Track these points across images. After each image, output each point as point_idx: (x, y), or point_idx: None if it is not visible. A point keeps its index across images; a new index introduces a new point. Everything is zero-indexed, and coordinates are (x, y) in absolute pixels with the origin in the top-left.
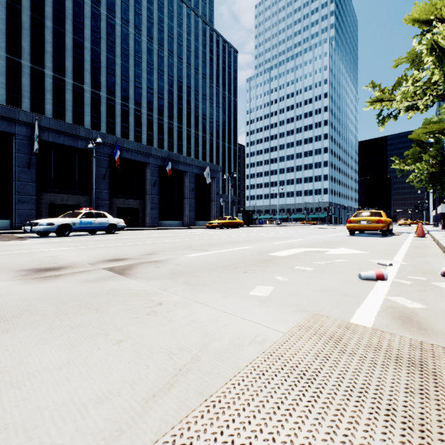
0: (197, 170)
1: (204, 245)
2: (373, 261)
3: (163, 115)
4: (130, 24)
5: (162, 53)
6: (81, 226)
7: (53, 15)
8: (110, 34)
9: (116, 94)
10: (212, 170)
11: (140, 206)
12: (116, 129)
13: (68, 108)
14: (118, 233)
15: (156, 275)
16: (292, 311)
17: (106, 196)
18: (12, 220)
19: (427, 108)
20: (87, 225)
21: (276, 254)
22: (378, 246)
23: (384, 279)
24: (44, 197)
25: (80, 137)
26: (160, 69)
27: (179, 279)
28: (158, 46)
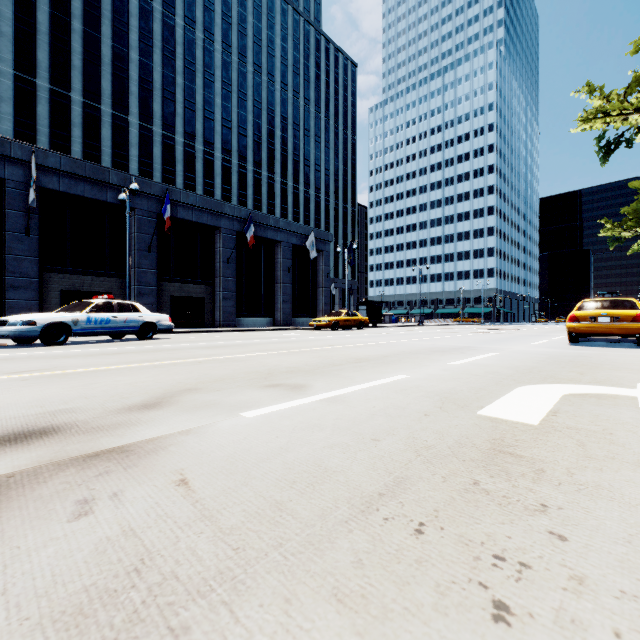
0: (296, 239)
1: (300, 368)
2: None
3: (245, 160)
4: (197, 25)
5: (244, 67)
6: (88, 326)
7: (83, 12)
8: (168, 40)
9: (176, 129)
10: (319, 238)
11: (206, 294)
12: (176, 181)
13: (105, 150)
14: (161, 338)
15: None
16: None
17: (152, 278)
18: (1, 316)
19: None
20: (100, 325)
21: (501, 412)
22: None
23: None
24: (54, 280)
25: (110, 185)
26: (241, 91)
27: None
28: (238, 57)
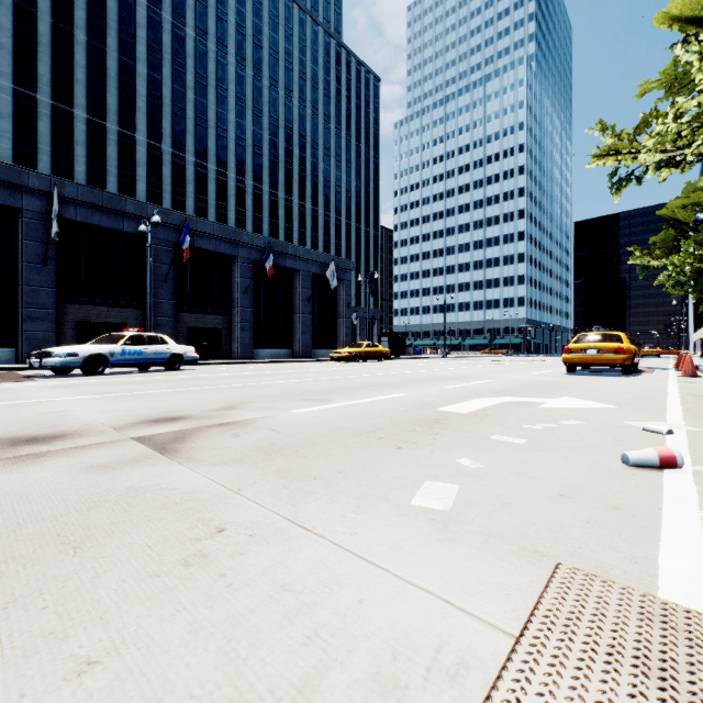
0: (316, 268)
1: (325, 390)
2: (631, 424)
3: (261, 180)
4: (209, 37)
5: (260, 82)
6: (123, 358)
7: (87, 23)
8: (178, 52)
9: (187, 147)
10: (339, 267)
11: (223, 325)
12: (187, 204)
13: (111, 170)
14: (186, 369)
15: (229, 454)
16: (511, 554)
17: (169, 309)
18: (17, 347)
19: (691, 165)
20: (133, 357)
21: (451, 408)
22: (626, 393)
23: (677, 467)
24: (70, 312)
25: (127, 214)
26: (256, 107)
27: (270, 465)
28: (253, 71)
